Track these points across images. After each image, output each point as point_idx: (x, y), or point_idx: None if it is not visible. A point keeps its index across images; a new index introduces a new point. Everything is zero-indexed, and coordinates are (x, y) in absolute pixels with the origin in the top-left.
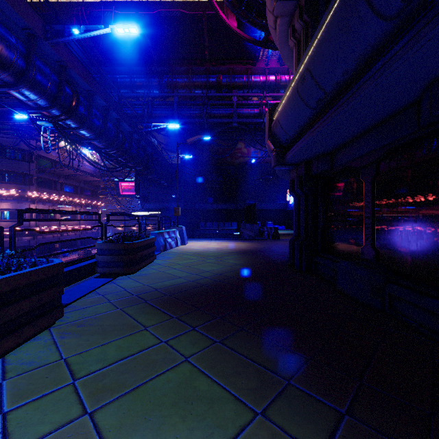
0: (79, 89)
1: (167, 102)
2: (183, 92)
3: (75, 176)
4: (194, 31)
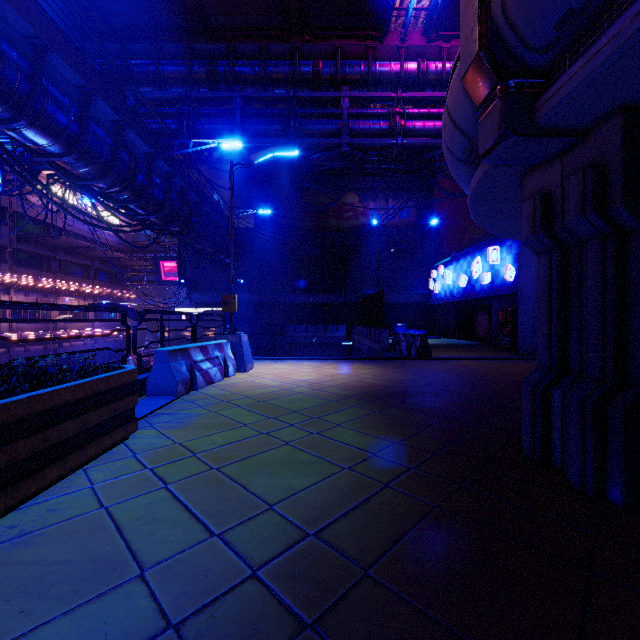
0: (10, 35)
1: (224, 110)
2: (252, 91)
3: (83, 250)
4: None
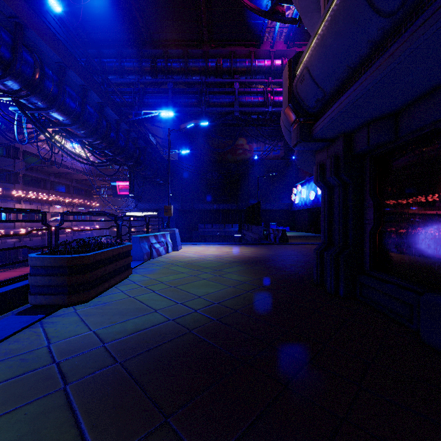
0: (47, 61)
1: (161, 90)
2: (179, 78)
3: (66, 174)
4: (190, 5)
